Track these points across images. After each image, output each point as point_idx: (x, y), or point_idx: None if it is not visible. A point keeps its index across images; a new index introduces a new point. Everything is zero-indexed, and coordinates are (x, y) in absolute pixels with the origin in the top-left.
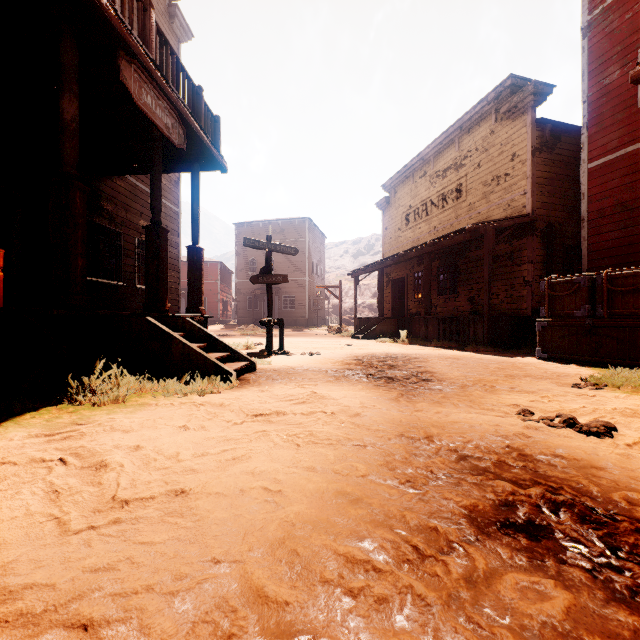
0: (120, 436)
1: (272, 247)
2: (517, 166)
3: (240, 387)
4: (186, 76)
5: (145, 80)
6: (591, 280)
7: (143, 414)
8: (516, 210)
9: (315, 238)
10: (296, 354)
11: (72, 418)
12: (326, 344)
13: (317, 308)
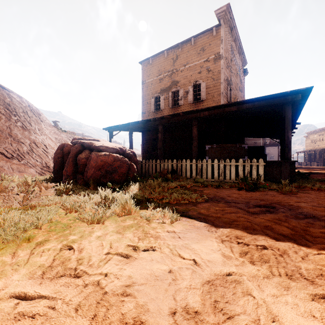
0: None
1: None
2: None
3: None
4: None
5: None
6: None
7: None
8: None
9: None
10: None
11: None
12: None
13: None
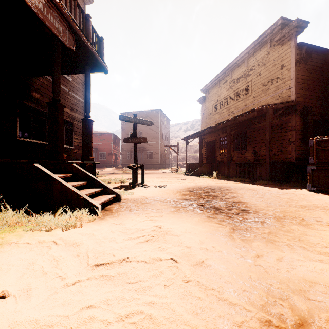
0: None
1: (137, 121)
2: (284, 72)
3: (102, 218)
4: (77, 4)
5: None
6: None
7: None
8: (284, 99)
9: (164, 120)
10: (151, 186)
11: None
12: (170, 179)
13: (165, 158)
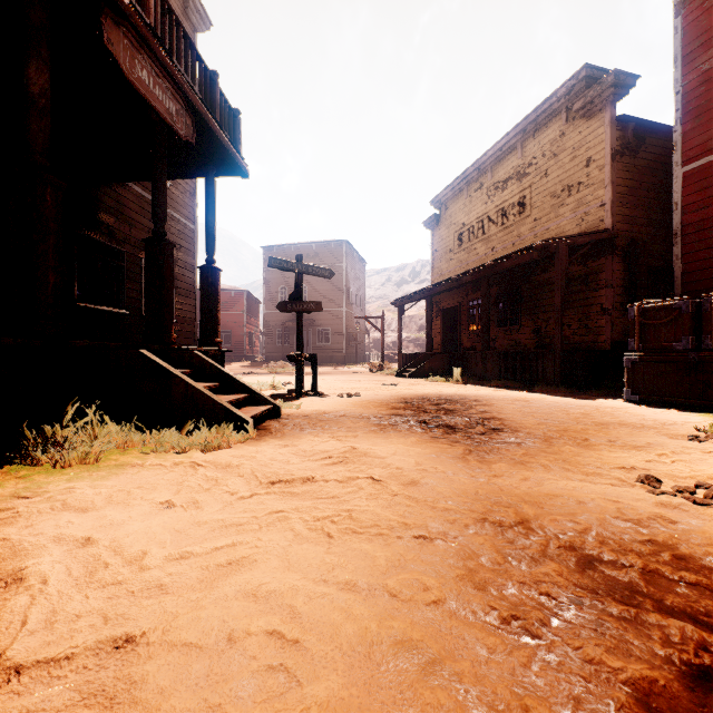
0: (71, 518)
1: (303, 268)
2: (593, 173)
3: (258, 439)
4: (196, 56)
5: (139, 50)
6: (695, 305)
7: (118, 480)
8: (592, 225)
9: (354, 263)
10: (331, 396)
11: (17, 487)
12: (367, 383)
13: (356, 343)
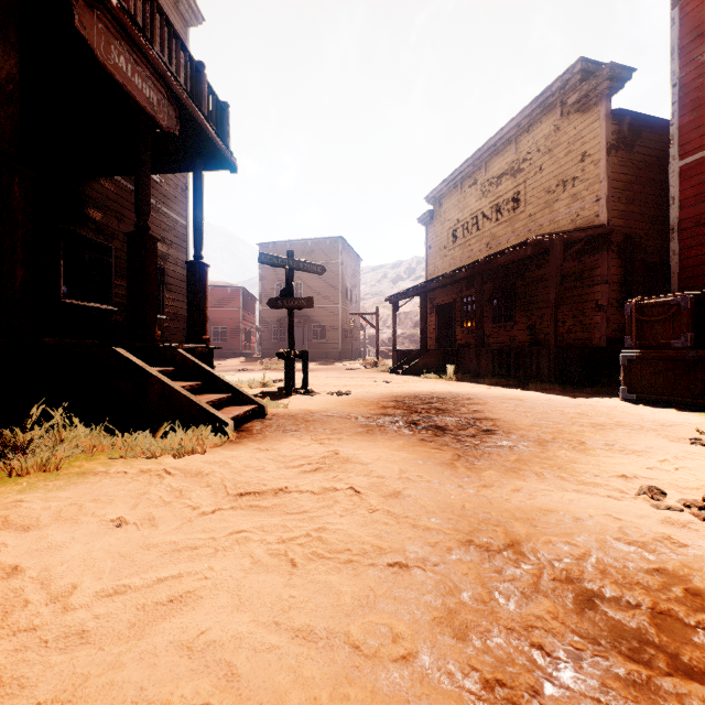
0: (7, 540)
1: (294, 264)
2: (588, 168)
3: (237, 442)
4: (181, 46)
5: (116, 35)
6: (694, 301)
7: (75, 491)
8: (587, 220)
9: (349, 260)
10: (321, 394)
11: None
12: (359, 381)
13: (351, 339)
